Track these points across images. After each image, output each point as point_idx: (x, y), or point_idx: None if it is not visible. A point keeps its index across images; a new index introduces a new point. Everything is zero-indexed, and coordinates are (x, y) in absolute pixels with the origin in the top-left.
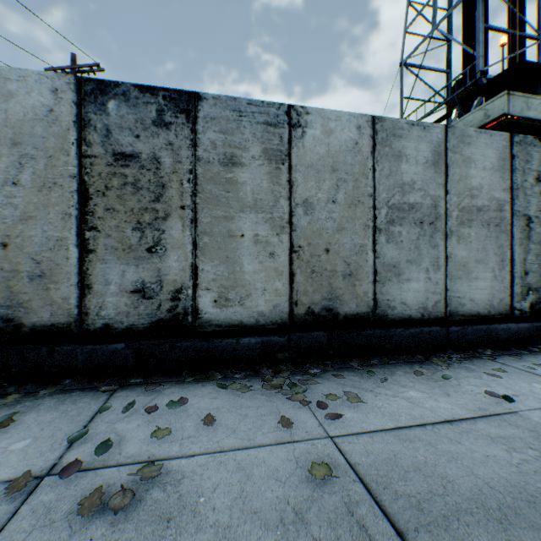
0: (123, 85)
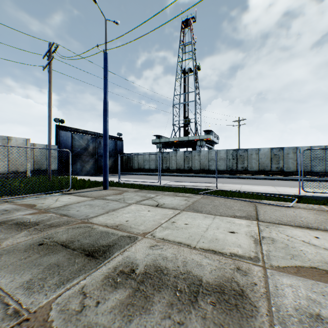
0: (274, 147)
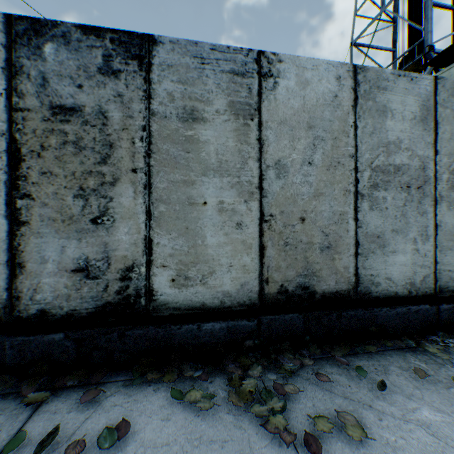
0: (63, 25)
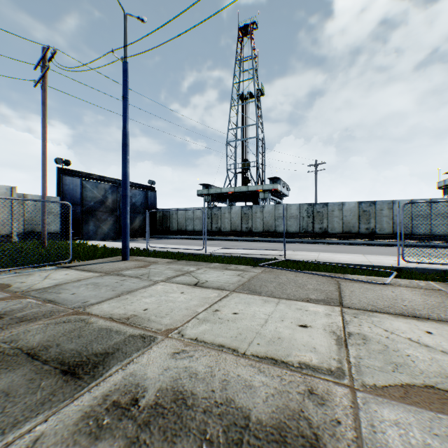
0: (364, 201)
